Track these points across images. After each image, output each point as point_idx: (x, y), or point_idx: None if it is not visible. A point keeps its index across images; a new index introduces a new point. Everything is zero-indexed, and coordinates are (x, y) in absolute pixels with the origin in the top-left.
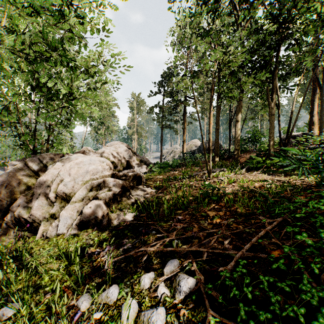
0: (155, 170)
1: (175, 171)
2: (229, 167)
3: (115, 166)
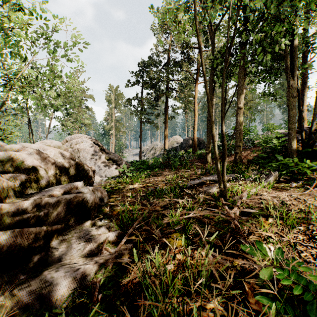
0: (129, 174)
1: (157, 176)
2: (235, 172)
3: (38, 177)
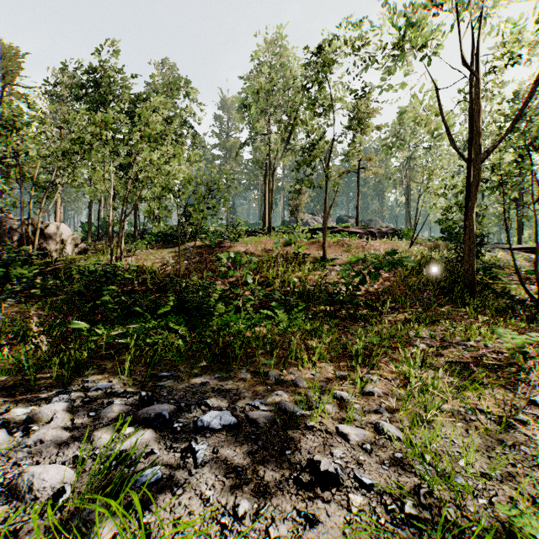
0: None
1: None
2: None
3: None
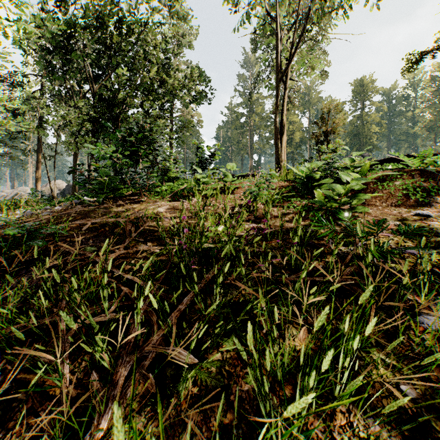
0: None
1: None
2: None
3: None
